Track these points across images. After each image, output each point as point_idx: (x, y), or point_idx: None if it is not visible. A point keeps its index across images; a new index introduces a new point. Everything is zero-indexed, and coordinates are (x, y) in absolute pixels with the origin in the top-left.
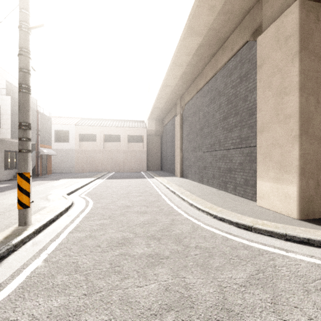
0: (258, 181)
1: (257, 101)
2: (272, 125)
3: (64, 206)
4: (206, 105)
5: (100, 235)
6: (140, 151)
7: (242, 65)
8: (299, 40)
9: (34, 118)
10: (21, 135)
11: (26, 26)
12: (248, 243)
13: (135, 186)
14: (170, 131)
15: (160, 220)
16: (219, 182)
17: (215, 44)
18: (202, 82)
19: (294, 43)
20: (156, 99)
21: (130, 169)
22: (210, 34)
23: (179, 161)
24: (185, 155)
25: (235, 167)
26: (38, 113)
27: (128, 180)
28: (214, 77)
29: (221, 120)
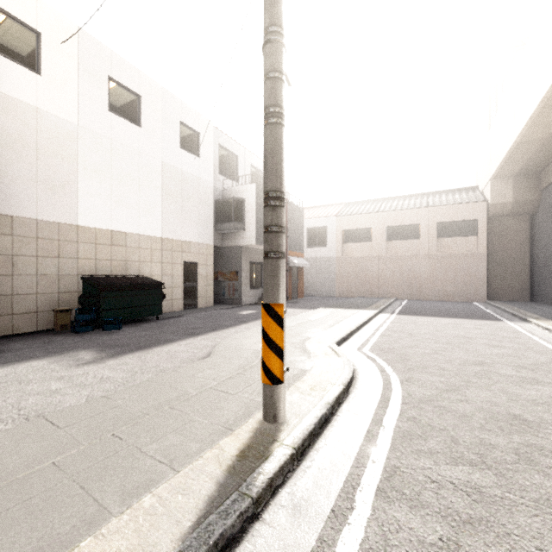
0: None
1: None
2: None
3: (341, 378)
4: None
5: None
6: (469, 256)
7: None
8: None
9: None
10: (267, 221)
11: None
12: None
13: (487, 341)
14: None
15: None
16: None
17: None
18: None
19: None
20: (532, 117)
21: (442, 294)
22: None
23: None
24: None
25: None
26: (286, 204)
27: (452, 322)
28: None
29: None
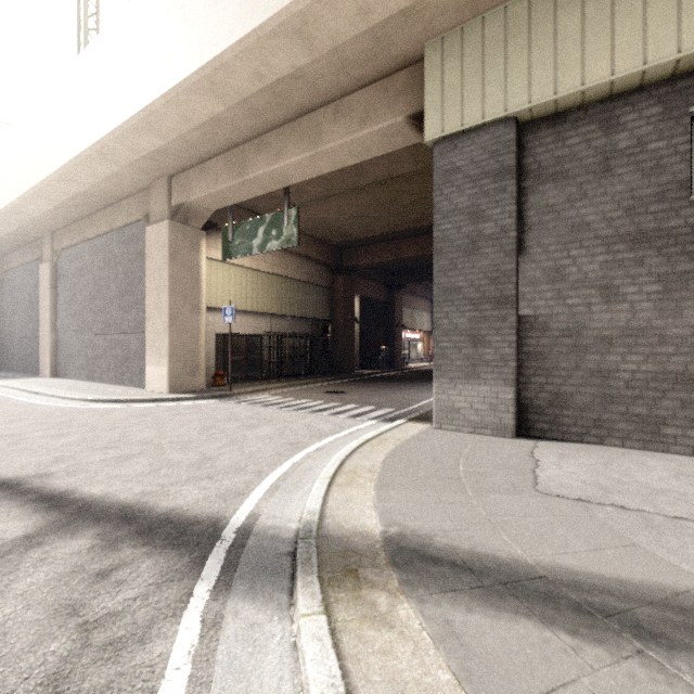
0: (146, 367)
1: (145, 289)
2: (155, 315)
3: None
4: (99, 267)
5: None
6: None
7: (138, 242)
8: (169, 252)
9: None
10: None
11: None
12: (109, 407)
13: None
14: (25, 286)
15: (18, 410)
16: (115, 376)
17: (107, 198)
18: (93, 232)
19: (166, 253)
20: None
21: None
22: (97, 189)
23: (49, 349)
24: (62, 337)
25: (132, 355)
26: None
27: None
28: (109, 234)
29: (118, 296)
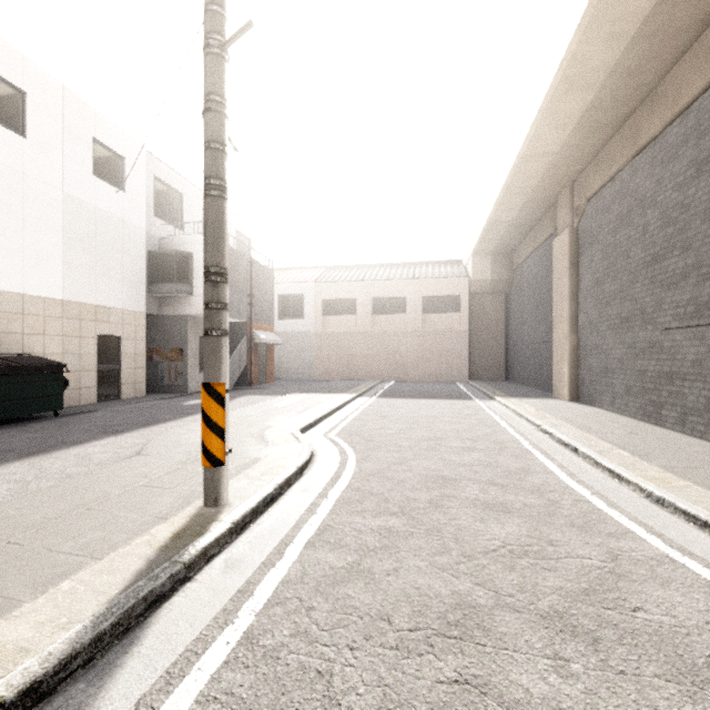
0: None
1: None
2: None
3: (296, 462)
4: (678, 183)
5: (385, 574)
6: (453, 333)
7: None
8: None
9: (245, 273)
10: (208, 297)
11: (218, 42)
12: None
13: (450, 419)
14: (534, 278)
15: (566, 550)
16: None
17: None
18: (660, 117)
19: None
20: (498, 199)
21: (428, 375)
22: None
23: (567, 358)
24: (587, 340)
25: None
26: (251, 263)
27: (428, 403)
28: None
29: None
